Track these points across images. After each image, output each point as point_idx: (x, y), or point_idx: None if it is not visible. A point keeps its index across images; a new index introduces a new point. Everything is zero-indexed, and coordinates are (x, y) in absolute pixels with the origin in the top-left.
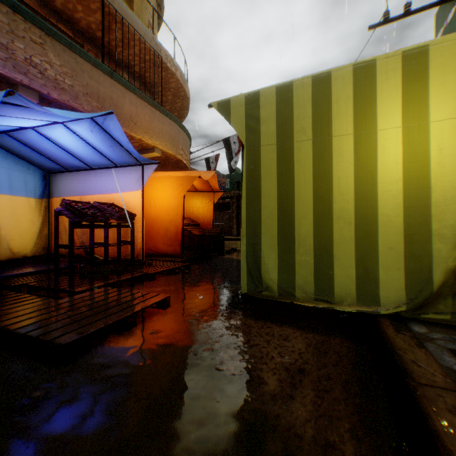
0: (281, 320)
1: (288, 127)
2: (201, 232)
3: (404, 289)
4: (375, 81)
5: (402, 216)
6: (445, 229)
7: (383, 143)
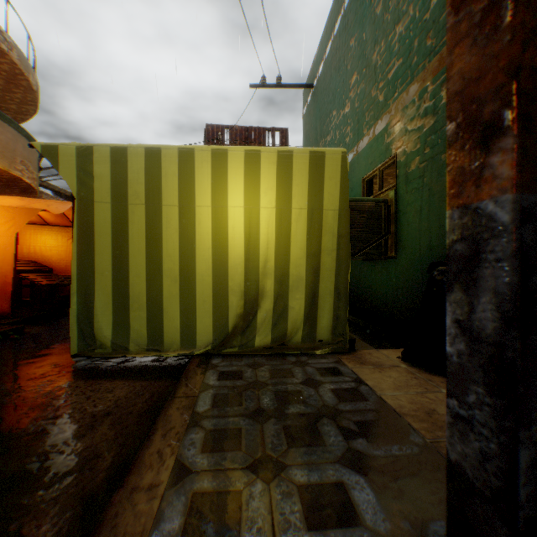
0: (117, 375)
1: (123, 188)
2: (55, 281)
3: (213, 332)
4: (194, 166)
5: (212, 276)
6: (236, 286)
7: (200, 217)
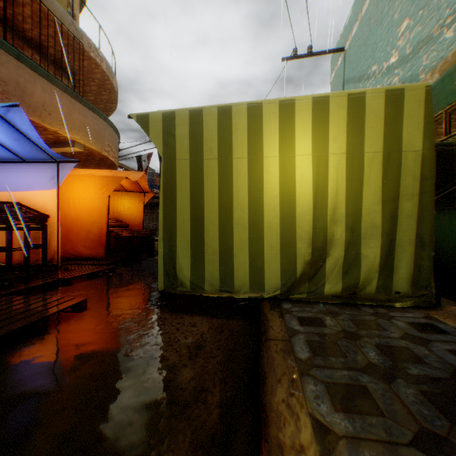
0: (193, 311)
1: (199, 146)
2: (130, 234)
3: (280, 278)
4: (262, 119)
5: (279, 223)
6: (304, 233)
7: (268, 167)
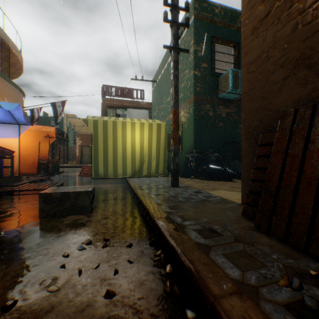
0: (104, 184)
1: (106, 132)
2: (44, 161)
3: (131, 171)
4: (126, 126)
5: (131, 156)
6: (138, 159)
7: (128, 140)
